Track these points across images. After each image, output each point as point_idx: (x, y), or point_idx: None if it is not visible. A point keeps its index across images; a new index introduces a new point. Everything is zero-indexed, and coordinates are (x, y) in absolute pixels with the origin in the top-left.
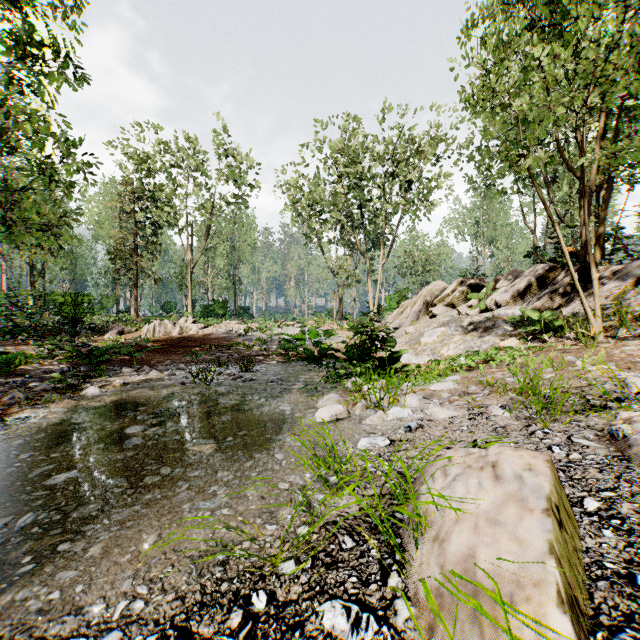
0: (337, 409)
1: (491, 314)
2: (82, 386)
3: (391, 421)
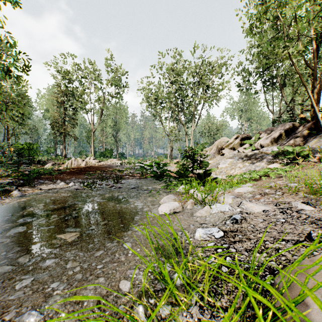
0: (174, 205)
1: (258, 151)
2: (13, 191)
3: (216, 214)
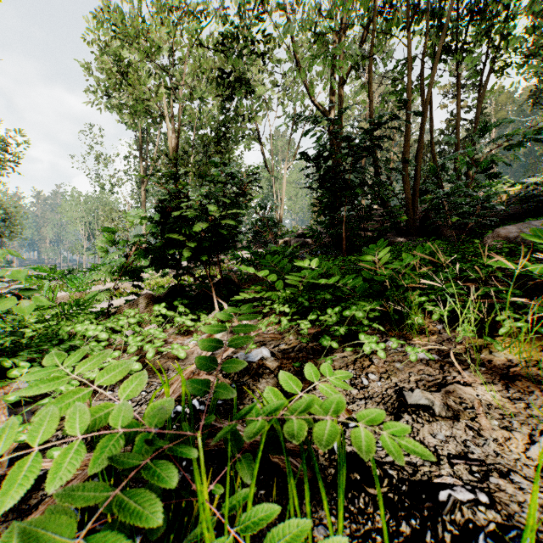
0: None
1: None
2: None
3: None
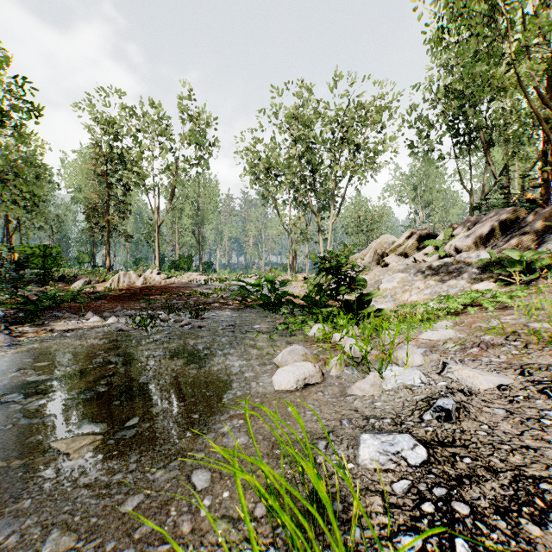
0: (305, 369)
1: (452, 259)
2: None
3: (395, 391)
